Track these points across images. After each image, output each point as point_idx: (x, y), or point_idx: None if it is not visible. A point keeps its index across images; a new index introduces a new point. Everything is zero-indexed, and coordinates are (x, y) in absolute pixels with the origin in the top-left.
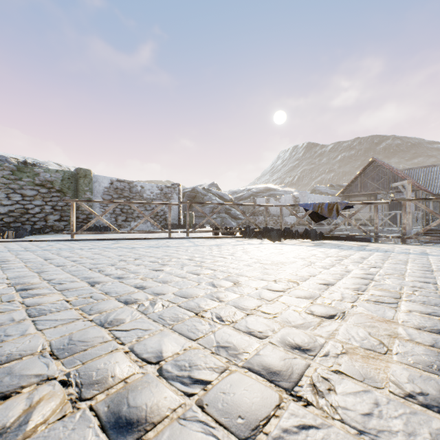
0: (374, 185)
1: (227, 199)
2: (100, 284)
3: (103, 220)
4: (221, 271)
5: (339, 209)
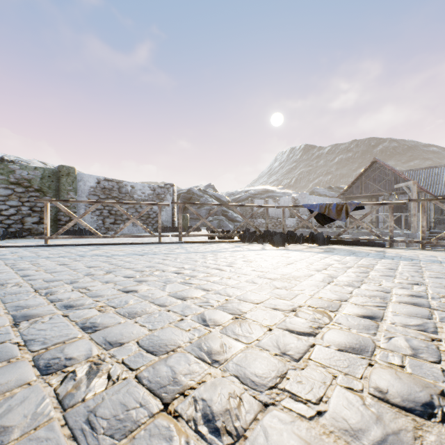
0: (375, 187)
1: (224, 200)
2: (29, 322)
3: (82, 222)
4: (216, 293)
5: (349, 210)
